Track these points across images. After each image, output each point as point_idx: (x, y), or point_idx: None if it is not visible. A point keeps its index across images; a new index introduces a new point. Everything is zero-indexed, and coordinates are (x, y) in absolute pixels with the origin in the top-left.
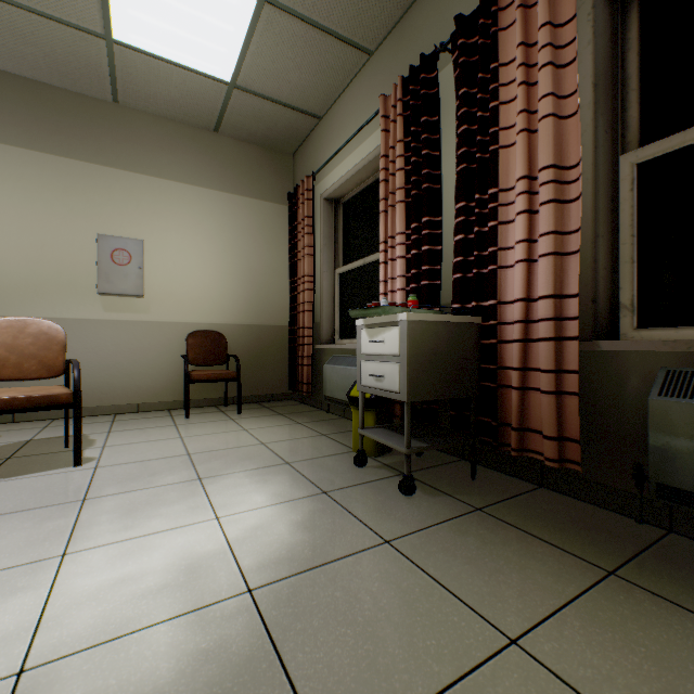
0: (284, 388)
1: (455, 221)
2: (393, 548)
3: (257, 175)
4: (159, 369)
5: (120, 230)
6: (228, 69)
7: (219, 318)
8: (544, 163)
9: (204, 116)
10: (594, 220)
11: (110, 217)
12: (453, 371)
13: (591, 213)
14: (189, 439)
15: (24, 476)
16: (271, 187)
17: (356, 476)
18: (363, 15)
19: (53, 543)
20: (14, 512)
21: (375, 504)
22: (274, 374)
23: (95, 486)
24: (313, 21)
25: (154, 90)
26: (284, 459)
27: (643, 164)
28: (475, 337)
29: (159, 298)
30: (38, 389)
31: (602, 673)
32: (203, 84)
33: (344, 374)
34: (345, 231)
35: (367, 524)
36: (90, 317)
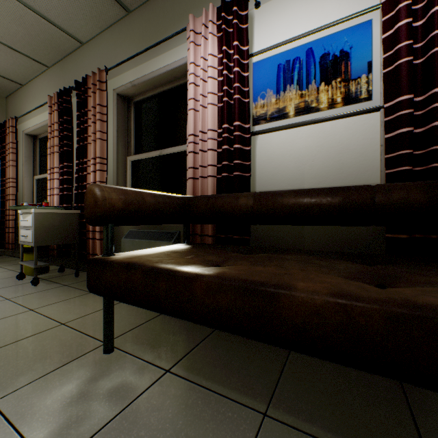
0: None
1: (76, 168)
2: (9, 300)
3: None
4: None
5: None
6: None
7: None
8: (97, 155)
9: None
10: (117, 178)
11: None
12: (64, 233)
13: (116, 175)
14: None
15: None
16: None
17: (15, 283)
18: (38, 51)
19: None
20: None
21: (15, 290)
22: None
23: None
24: (4, 42)
25: None
26: None
27: (133, 161)
28: (77, 219)
29: None
30: None
31: (53, 309)
32: None
33: None
34: (41, 155)
35: (3, 296)
36: None
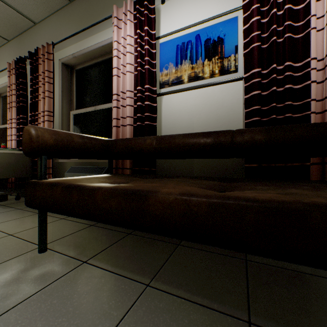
0: None
1: (29, 119)
2: None
3: None
4: None
5: None
6: None
7: None
8: (46, 109)
9: None
10: (62, 127)
11: None
12: (19, 169)
13: (61, 125)
14: None
15: None
16: None
17: None
18: None
19: None
20: None
21: None
22: None
23: None
24: None
25: None
26: None
27: (75, 115)
28: (30, 158)
29: None
30: None
31: (5, 225)
32: None
33: None
34: (3, 109)
35: None
36: None
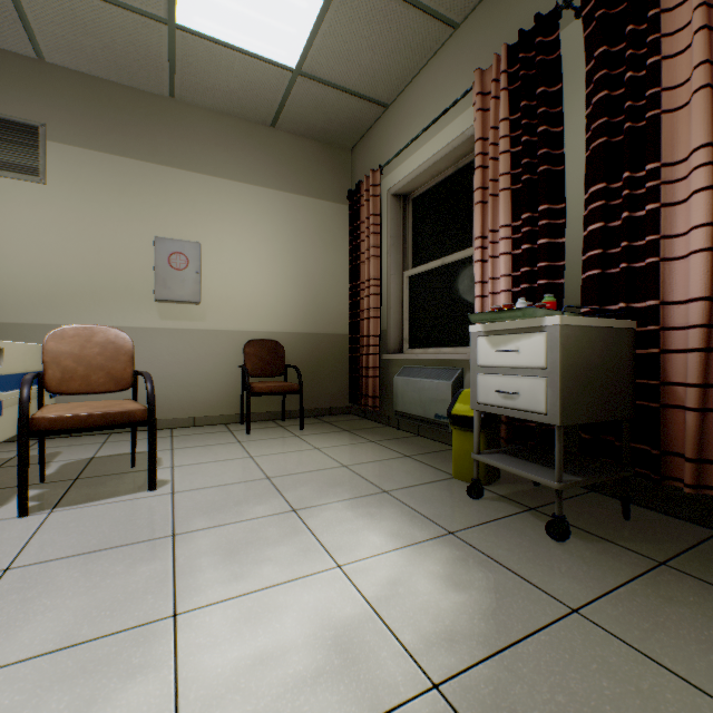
0: (342, 401)
1: (590, 207)
2: (588, 621)
3: (314, 172)
4: (215, 380)
5: (176, 233)
6: (294, 54)
7: (276, 326)
8: None
9: (262, 109)
10: None
11: (165, 219)
12: (607, 387)
13: None
14: (260, 459)
15: (98, 502)
16: (329, 184)
17: (476, 511)
18: None
19: (157, 597)
20: (100, 550)
21: (524, 552)
22: (332, 386)
23: (180, 517)
24: None
25: (213, 81)
26: (379, 486)
27: None
28: (629, 346)
29: (215, 305)
30: (110, 405)
31: None
32: (265, 71)
33: (421, 387)
34: (415, 229)
35: (531, 581)
36: (146, 325)
